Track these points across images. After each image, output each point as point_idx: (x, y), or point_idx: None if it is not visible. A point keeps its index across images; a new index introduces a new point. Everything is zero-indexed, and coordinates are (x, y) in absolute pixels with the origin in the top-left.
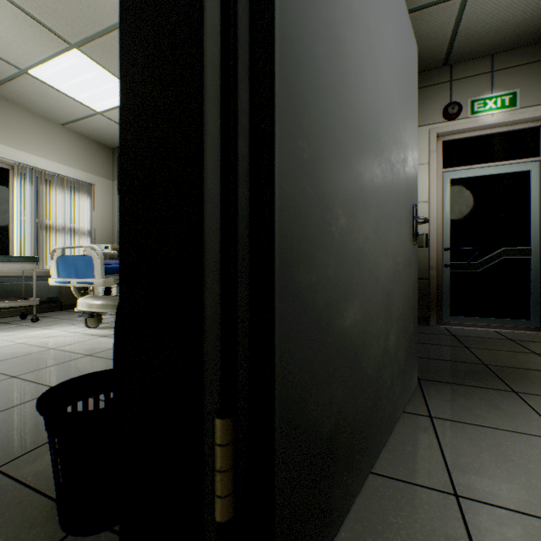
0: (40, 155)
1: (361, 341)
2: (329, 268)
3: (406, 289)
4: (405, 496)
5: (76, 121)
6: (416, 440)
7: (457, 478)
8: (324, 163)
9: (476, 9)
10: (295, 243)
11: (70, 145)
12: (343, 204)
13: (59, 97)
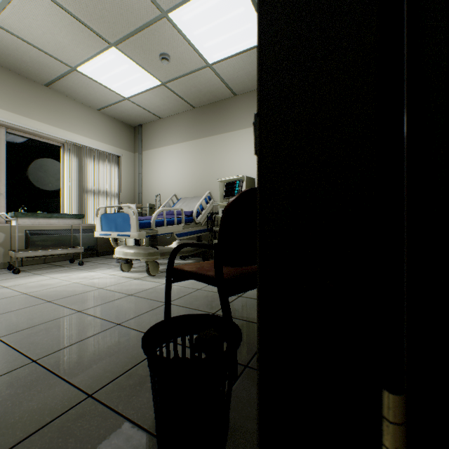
0: (83, 134)
1: None
2: None
3: None
4: None
5: (108, 106)
6: None
7: None
8: None
9: None
10: None
11: (103, 126)
12: None
13: (98, 88)
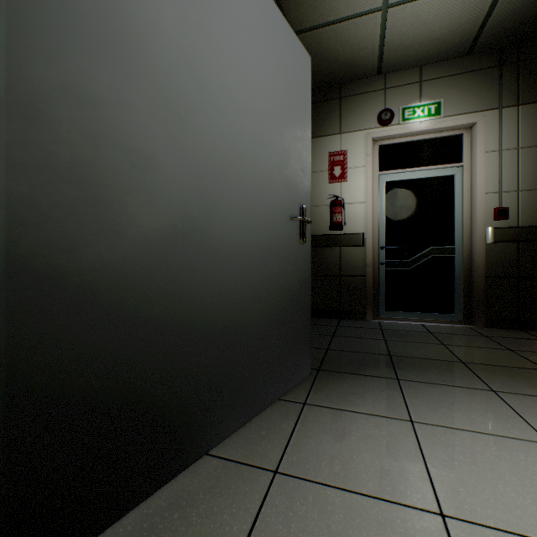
0: None
1: (185, 333)
2: (115, 264)
3: (285, 285)
4: (228, 475)
5: None
6: (275, 425)
7: (288, 456)
8: (103, 166)
9: (397, 23)
10: (41, 240)
11: None
12: (146, 205)
13: None
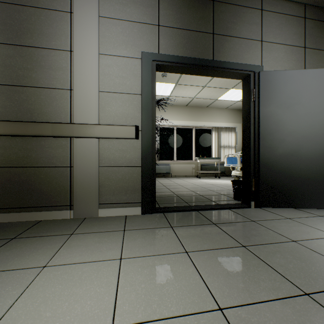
0: (219, 122)
1: (292, 177)
2: (275, 161)
3: None
4: (304, 213)
5: (230, 106)
6: None
7: None
8: (273, 144)
9: None
10: (264, 158)
11: (228, 115)
12: (281, 149)
13: (225, 102)
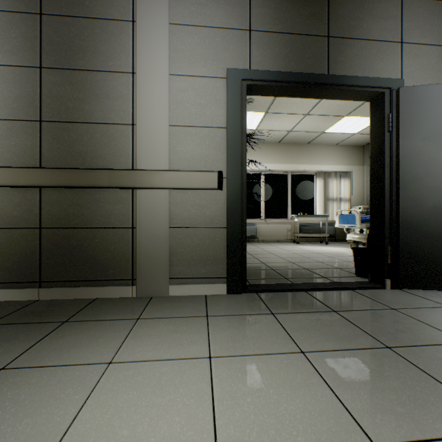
0: (326, 164)
1: None
2: (424, 220)
3: None
4: None
5: (342, 141)
6: None
7: None
8: (421, 195)
9: None
10: (407, 215)
11: (339, 154)
12: (435, 202)
13: (335, 135)
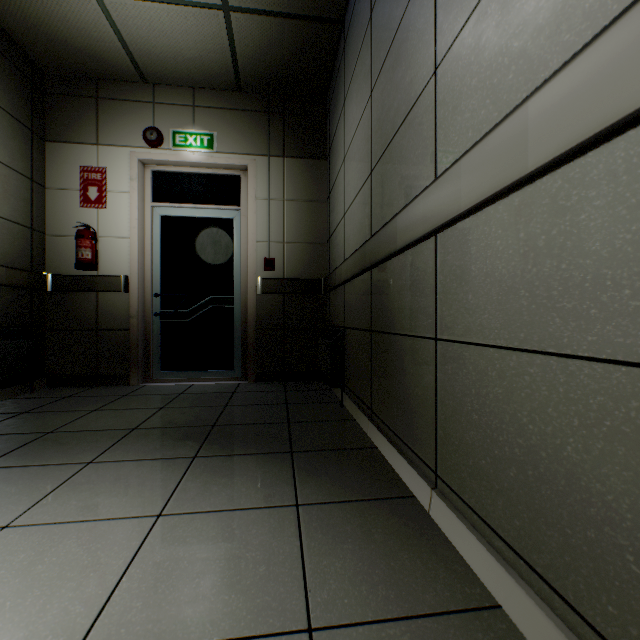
0: None
1: None
2: None
3: None
4: None
5: None
6: None
7: None
8: None
9: (128, 21)
10: None
11: None
12: None
13: None
